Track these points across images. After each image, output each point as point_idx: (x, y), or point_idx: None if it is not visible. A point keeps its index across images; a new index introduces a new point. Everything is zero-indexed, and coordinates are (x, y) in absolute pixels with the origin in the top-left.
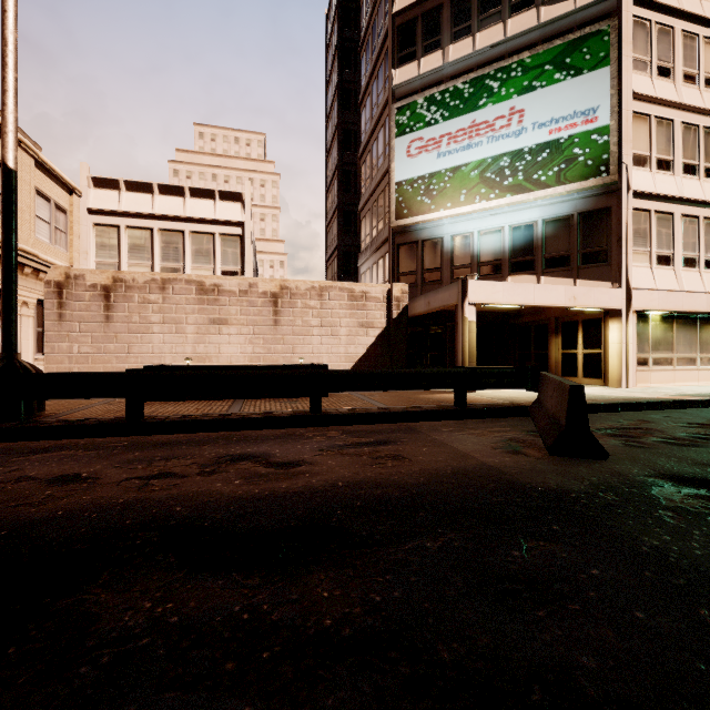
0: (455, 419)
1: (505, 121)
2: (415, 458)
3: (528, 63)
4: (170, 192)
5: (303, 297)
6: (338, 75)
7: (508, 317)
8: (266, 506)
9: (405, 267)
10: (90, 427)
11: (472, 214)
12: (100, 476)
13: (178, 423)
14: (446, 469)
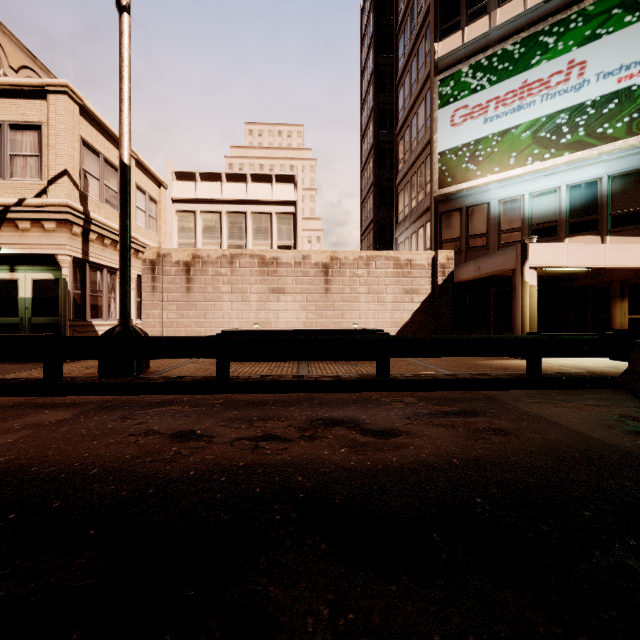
0: (529, 389)
1: (562, 76)
2: (521, 434)
3: (591, 11)
4: (235, 179)
5: (351, 267)
6: (374, 61)
7: (559, 281)
8: (389, 483)
9: (448, 235)
10: (188, 384)
11: (522, 177)
12: (212, 434)
13: (259, 383)
14: (571, 451)
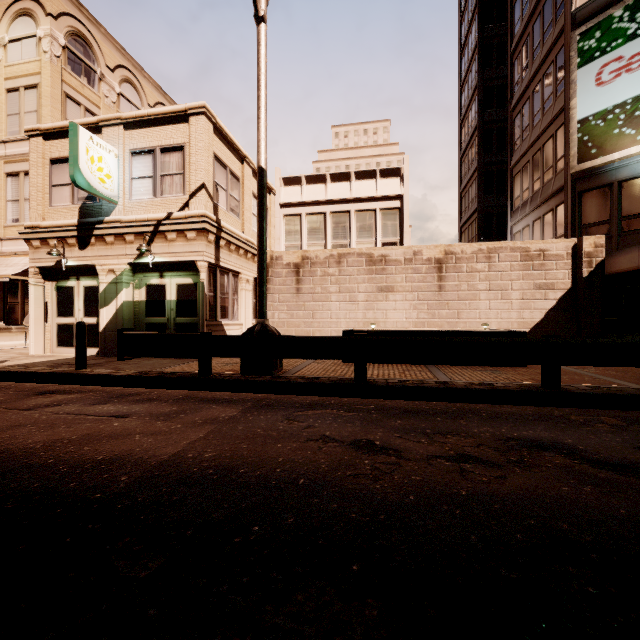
0: None
1: None
2: None
3: None
4: (339, 179)
5: (469, 261)
6: (478, 34)
7: None
8: None
9: (591, 217)
10: (327, 386)
11: None
12: (395, 447)
13: (401, 388)
14: None
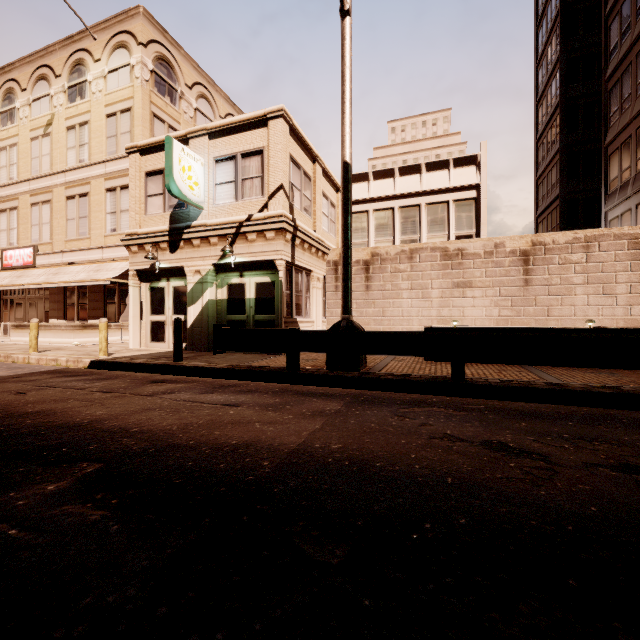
0: None
1: None
2: None
3: None
4: (408, 172)
5: (561, 252)
6: (561, 2)
7: None
8: None
9: None
10: (421, 383)
11: None
12: (537, 451)
13: (507, 388)
14: None
